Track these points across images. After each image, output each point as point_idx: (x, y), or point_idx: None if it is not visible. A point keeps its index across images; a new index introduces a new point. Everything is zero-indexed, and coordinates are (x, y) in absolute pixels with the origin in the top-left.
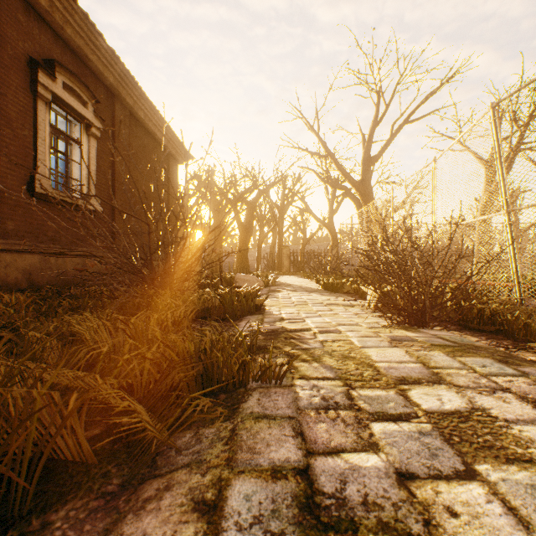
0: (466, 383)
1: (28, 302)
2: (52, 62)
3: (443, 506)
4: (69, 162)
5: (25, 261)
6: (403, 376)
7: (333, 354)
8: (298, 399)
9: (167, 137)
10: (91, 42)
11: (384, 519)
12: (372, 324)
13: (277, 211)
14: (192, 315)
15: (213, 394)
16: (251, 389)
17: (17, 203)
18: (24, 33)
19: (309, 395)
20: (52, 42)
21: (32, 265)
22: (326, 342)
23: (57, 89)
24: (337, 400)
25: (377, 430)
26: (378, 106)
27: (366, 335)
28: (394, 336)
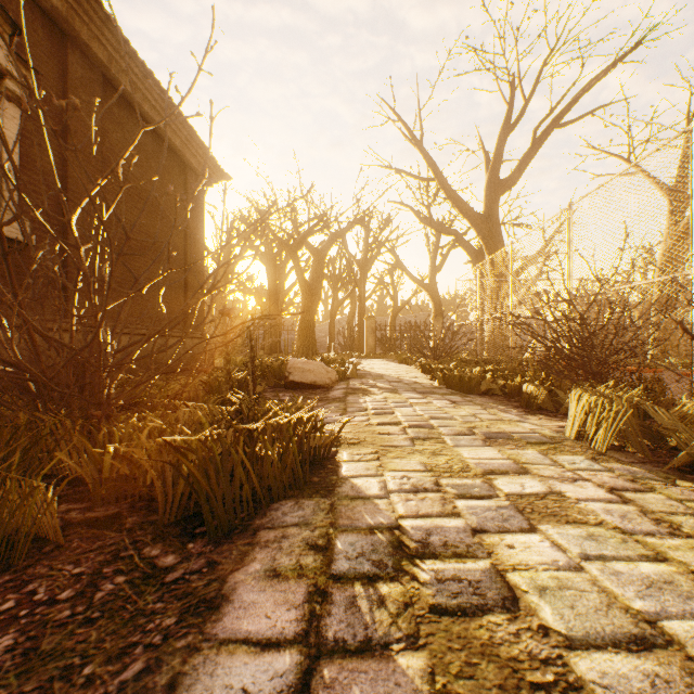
0: None
1: None
2: None
3: None
4: None
5: None
6: None
7: None
8: None
9: (179, 135)
10: None
11: None
12: None
13: (357, 267)
14: None
15: None
16: None
17: None
18: None
19: None
20: None
21: None
22: None
23: None
24: None
25: None
26: (511, 103)
27: None
28: None
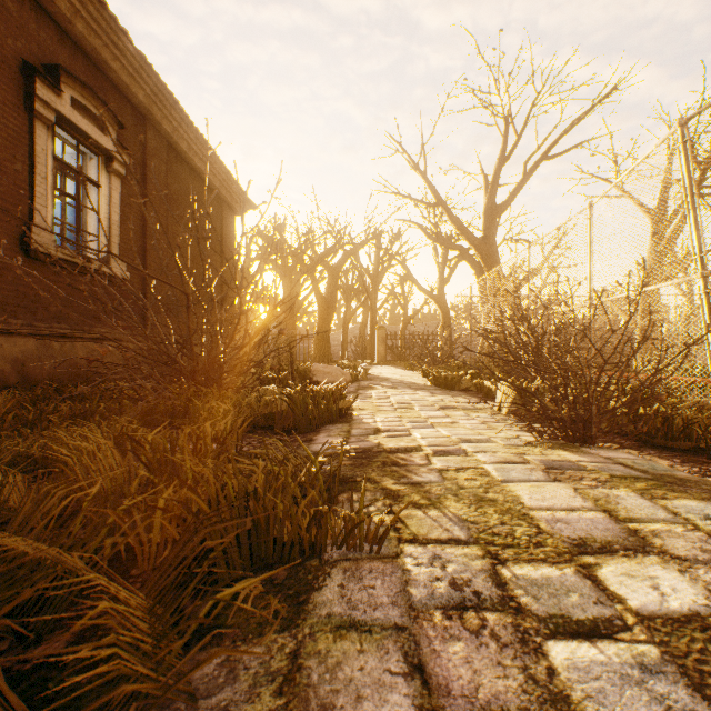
0: (691, 553)
1: (8, 407)
2: (56, 69)
3: None
4: (81, 209)
5: (16, 347)
6: (580, 537)
7: (461, 494)
8: (410, 585)
9: (219, 178)
10: (112, 43)
11: None
12: (511, 440)
13: (369, 279)
14: (243, 427)
15: (267, 567)
16: (330, 561)
17: (4, 266)
18: (16, 28)
19: (428, 577)
20: (56, 41)
21: (25, 353)
22: (446, 472)
23: (63, 106)
24: (478, 589)
25: (560, 661)
26: (505, 137)
27: (506, 459)
28: (550, 460)
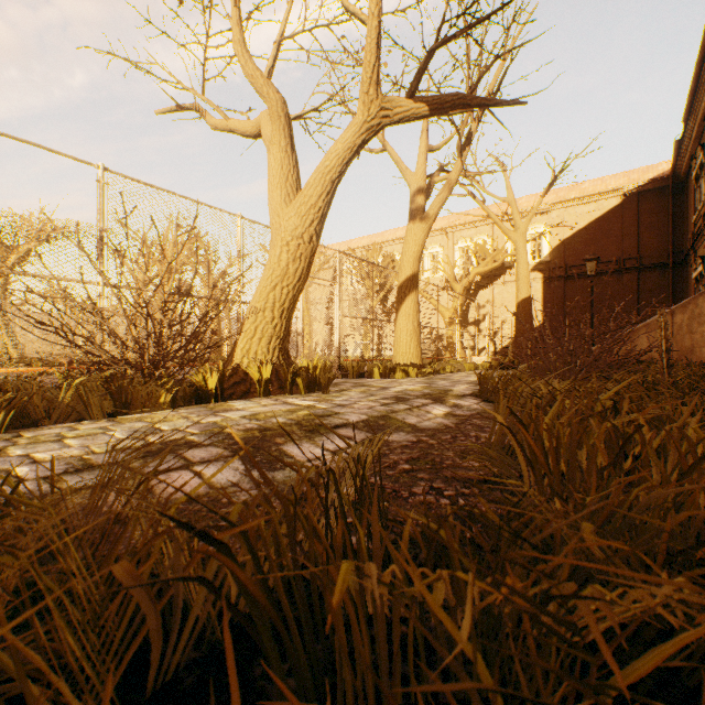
0: None
1: None
2: None
3: (58, 456)
4: None
5: None
6: None
7: None
8: None
9: None
10: None
11: (77, 461)
12: None
13: None
14: None
15: None
16: None
17: None
18: None
19: None
20: None
21: None
22: None
23: None
24: None
25: None
26: None
27: None
28: None
